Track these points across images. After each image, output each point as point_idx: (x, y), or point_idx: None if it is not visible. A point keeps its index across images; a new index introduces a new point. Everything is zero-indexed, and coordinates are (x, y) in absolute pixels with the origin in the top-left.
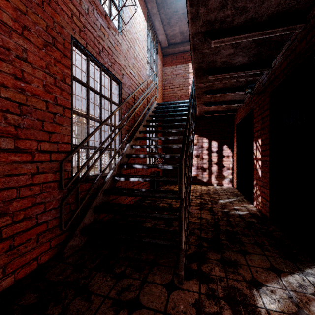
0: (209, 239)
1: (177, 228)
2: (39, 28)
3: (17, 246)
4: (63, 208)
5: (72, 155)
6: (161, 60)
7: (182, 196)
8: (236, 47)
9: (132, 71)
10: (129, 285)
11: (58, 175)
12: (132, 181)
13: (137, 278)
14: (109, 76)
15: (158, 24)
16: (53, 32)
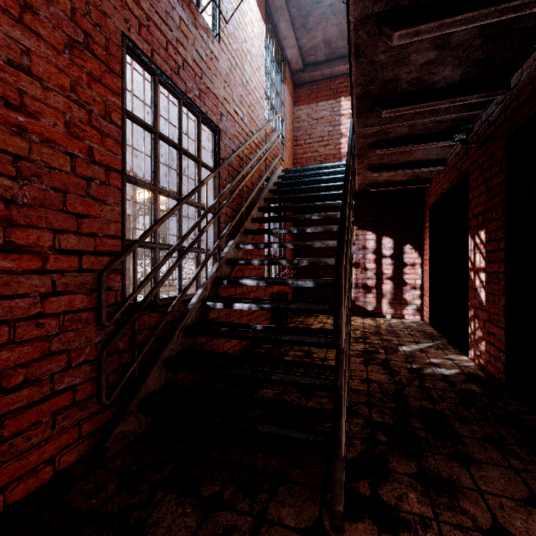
0: (389, 427)
1: (324, 400)
2: (57, 12)
3: (10, 438)
4: (103, 362)
5: (123, 259)
6: (291, 93)
7: (341, 345)
8: (441, 45)
9: (238, 110)
10: (229, 529)
11: (96, 298)
12: (239, 310)
13: (245, 512)
14: (196, 115)
15: (286, 27)
16: (86, 22)
